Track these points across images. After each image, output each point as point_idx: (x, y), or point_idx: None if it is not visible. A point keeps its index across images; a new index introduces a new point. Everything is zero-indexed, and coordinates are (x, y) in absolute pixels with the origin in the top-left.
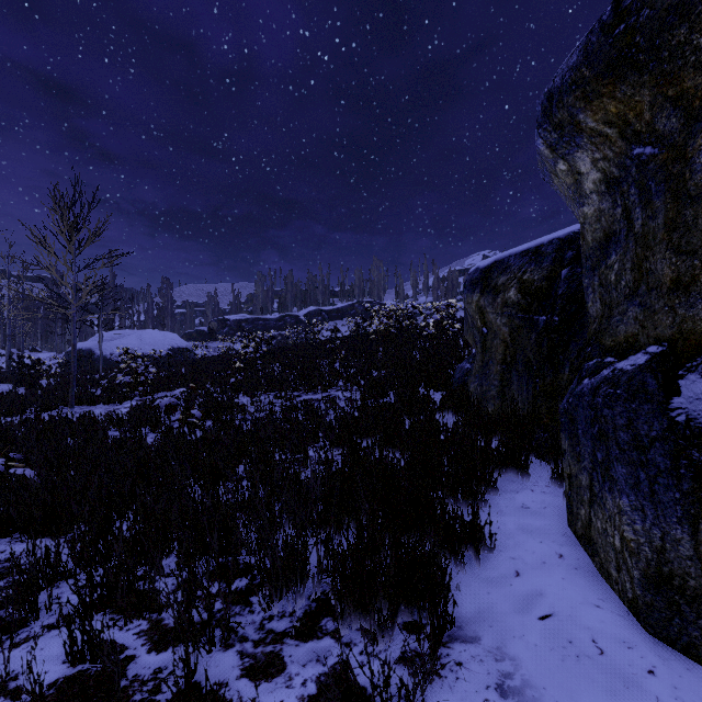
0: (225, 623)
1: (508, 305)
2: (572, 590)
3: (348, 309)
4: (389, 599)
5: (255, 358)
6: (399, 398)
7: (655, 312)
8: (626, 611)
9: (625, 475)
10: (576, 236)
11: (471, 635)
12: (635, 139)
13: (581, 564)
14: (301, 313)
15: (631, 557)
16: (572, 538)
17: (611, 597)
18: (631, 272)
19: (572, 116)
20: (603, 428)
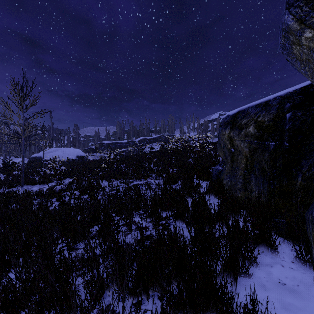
0: None
1: (248, 136)
2: None
3: (158, 138)
4: None
5: (113, 161)
6: (184, 185)
7: None
8: None
9: None
10: (292, 94)
11: None
12: None
13: None
14: (136, 140)
15: None
16: None
17: None
18: None
19: None
20: None
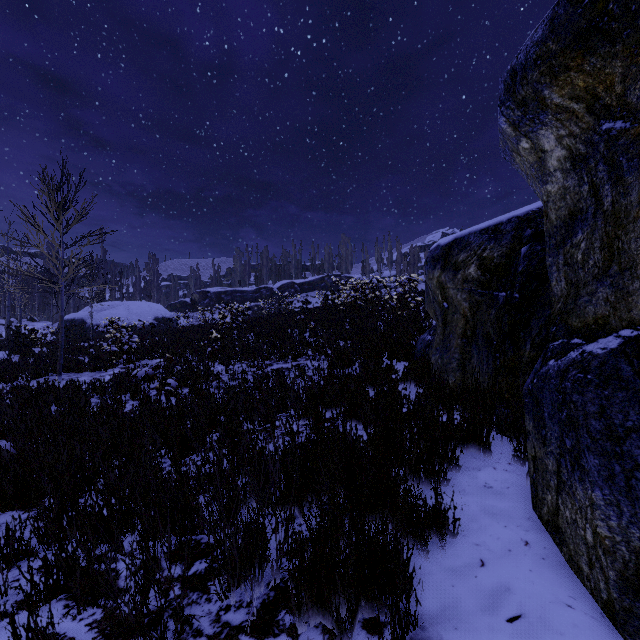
0: (178, 617)
1: (468, 281)
2: (540, 585)
3: (318, 282)
4: (348, 600)
5: (231, 328)
6: (364, 368)
7: (629, 293)
8: (601, 613)
9: (598, 466)
10: (535, 214)
11: (435, 639)
12: (604, 114)
13: (549, 553)
14: (275, 285)
15: (605, 556)
16: (537, 522)
17: (583, 594)
18: (600, 251)
19: (536, 93)
20: (573, 414)
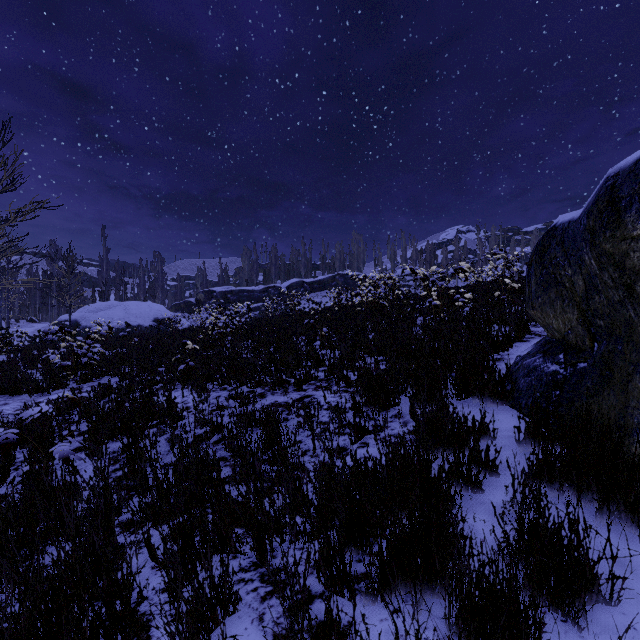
0: None
1: None
2: None
3: (329, 281)
4: None
5: (225, 333)
6: (430, 429)
7: None
8: None
9: None
10: None
11: None
12: None
13: None
14: (284, 284)
15: None
16: None
17: None
18: None
19: None
20: None
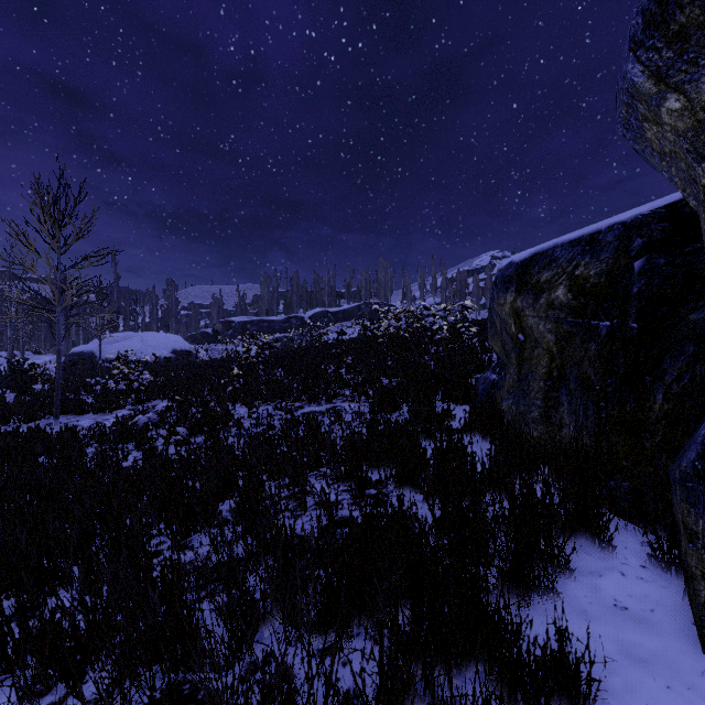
0: None
1: (555, 307)
2: None
3: (354, 311)
4: None
5: (256, 362)
6: (415, 415)
7: None
8: None
9: None
10: (646, 219)
11: None
12: None
13: None
14: (306, 314)
15: None
16: None
17: None
18: None
19: None
20: None
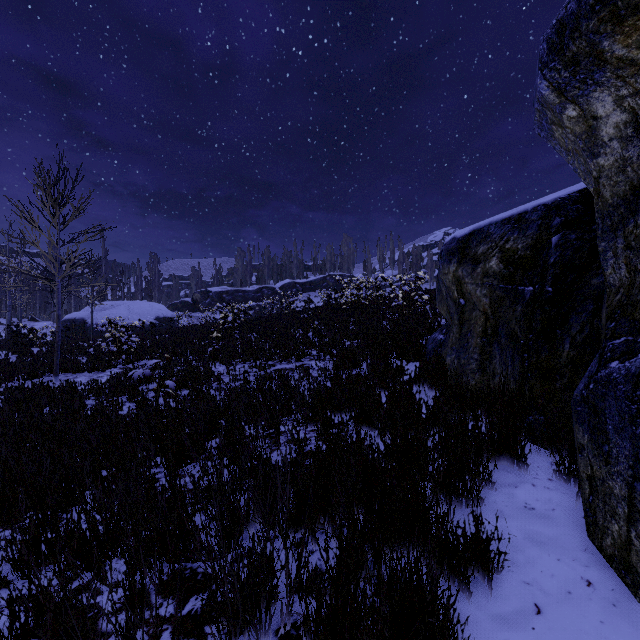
0: None
1: (489, 275)
2: None
3: (320, 282)
4: None
5: (233, 327)
6: (373, 369)
7: None
8: None
9: None
10: (564, 201)
11: None
12: None
13: (619, 598)
14: (277, 285)
15: None
16: (597, 555)
17: None
18: None
19: (592, 46)
20: None
